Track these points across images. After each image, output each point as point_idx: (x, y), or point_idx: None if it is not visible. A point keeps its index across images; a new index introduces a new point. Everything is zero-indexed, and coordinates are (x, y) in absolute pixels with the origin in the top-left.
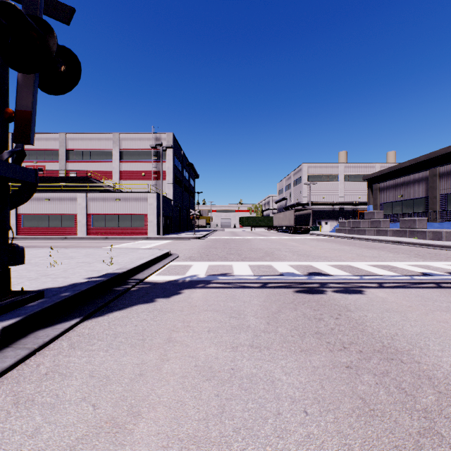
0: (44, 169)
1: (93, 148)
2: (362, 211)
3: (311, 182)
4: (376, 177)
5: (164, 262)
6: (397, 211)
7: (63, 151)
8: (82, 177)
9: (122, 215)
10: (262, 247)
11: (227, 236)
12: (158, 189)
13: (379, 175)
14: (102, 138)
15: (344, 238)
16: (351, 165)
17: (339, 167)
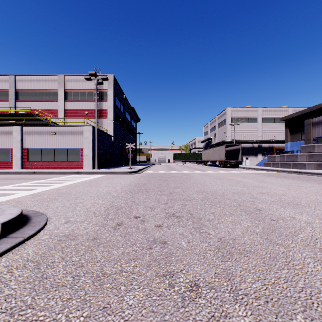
0: None
1: (40, 89)
2: (278, 147)
3: (235, 123)
4: (294, 117)
5: None
6: None
7: (12, 91)
8: (26, 114)
9: (58, 149)
10: (218, 190)
11: (163, 170)
12: (100, 127)
13: (298, 115)
14: (49, 79)
15: (288, 172)
16: (268, 109)
17: (257, 111)
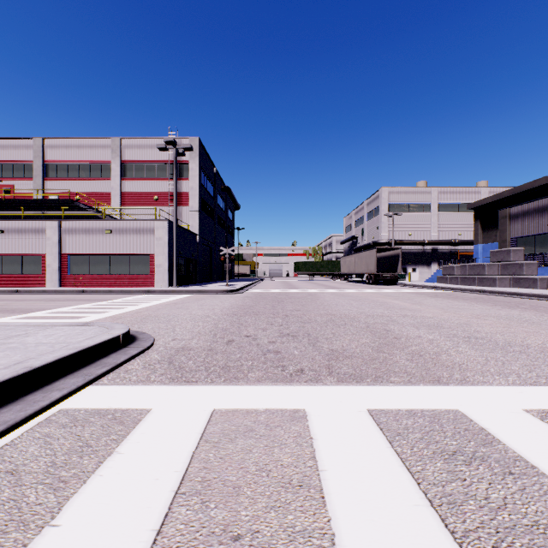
0: (12, 190)
1: (83, 159)
2: (464, 252)
3: (394, 213)
4: (489, 204)
5: (36, 400)
6: (545, 249)
7: (38, 163)
8: (62, 201)
9: (115, 256)
10: (350, 312)
11: (278, 288)
12: (178, 220)
13: (494, 200)
14: (96, 145)
15: (467, 292)
16: (449, 190)
17: (431, 192)
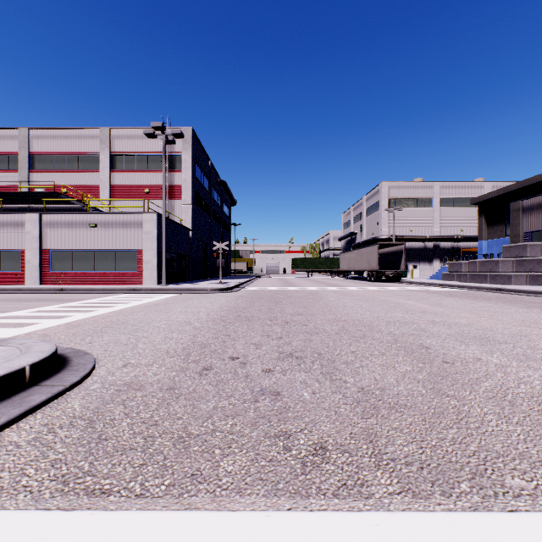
0: None
1: (70, 151)
2: (467, 249)
3: (395, 208)
4: (494, 198)
5: None
6: None
7: (24, 155)
8: (46, 193)
9: (100, 252)
10: (364, 317)
11: (275, 286)
12: (170, 214)
13: (500, 194)
14: (84, 135)
15: (482, 290)
16: (451, 184)
17: (433, 187)
